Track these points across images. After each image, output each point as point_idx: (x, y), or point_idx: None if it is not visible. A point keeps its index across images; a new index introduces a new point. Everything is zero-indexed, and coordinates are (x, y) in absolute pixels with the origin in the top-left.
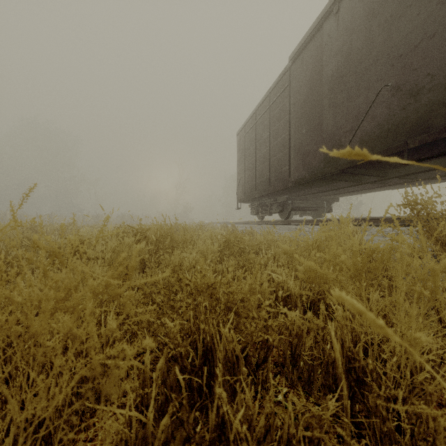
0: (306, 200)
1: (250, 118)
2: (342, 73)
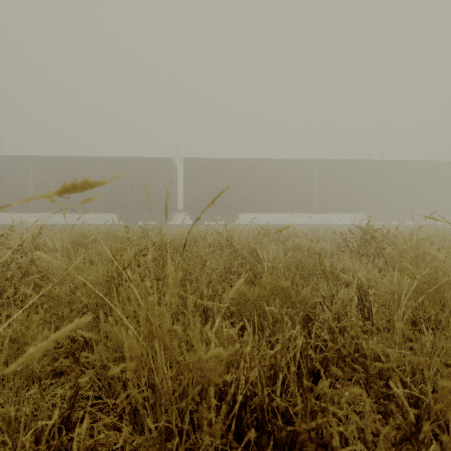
0: None
1: None
2: (1, 180)
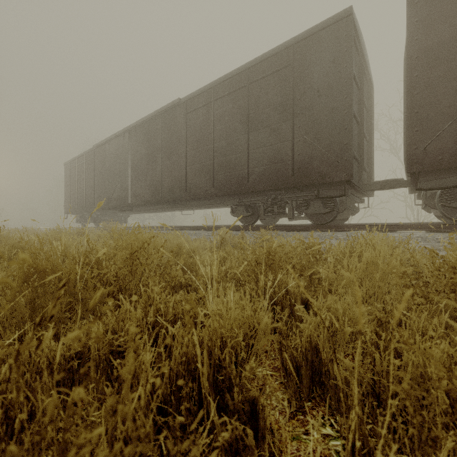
0: (110, 216)
1: (74, 160)
2: (110, 170)
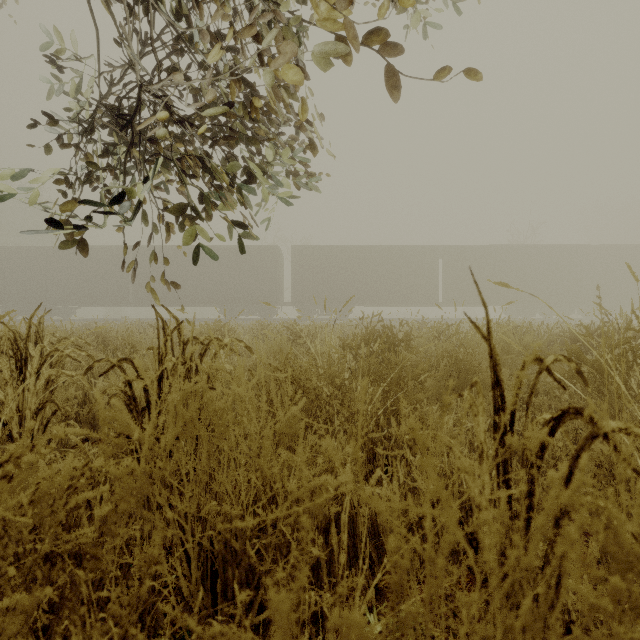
0: (65, 308)
1: (16, 248)
2: (100, 272)
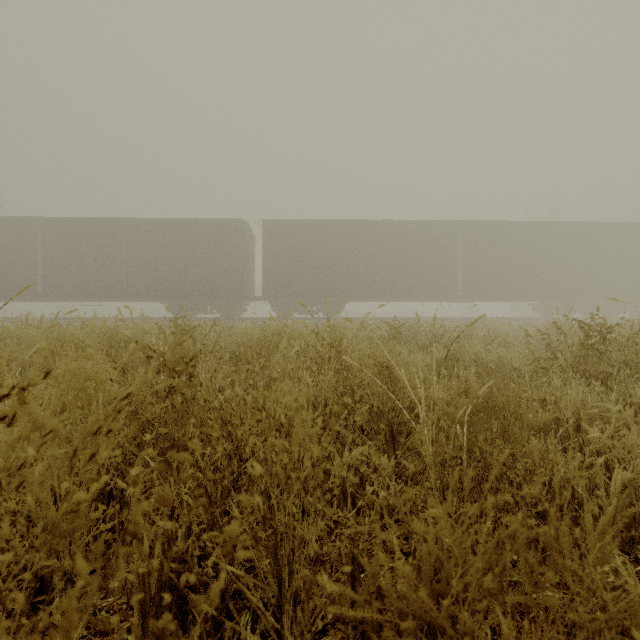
0: None
1: None
2: None
